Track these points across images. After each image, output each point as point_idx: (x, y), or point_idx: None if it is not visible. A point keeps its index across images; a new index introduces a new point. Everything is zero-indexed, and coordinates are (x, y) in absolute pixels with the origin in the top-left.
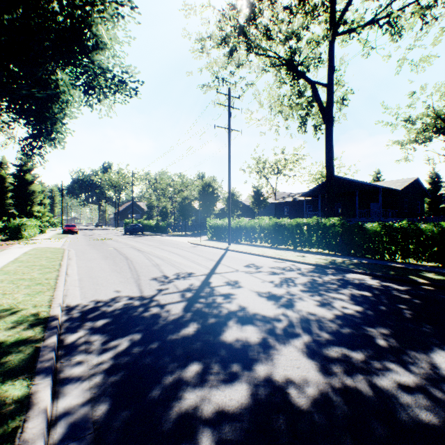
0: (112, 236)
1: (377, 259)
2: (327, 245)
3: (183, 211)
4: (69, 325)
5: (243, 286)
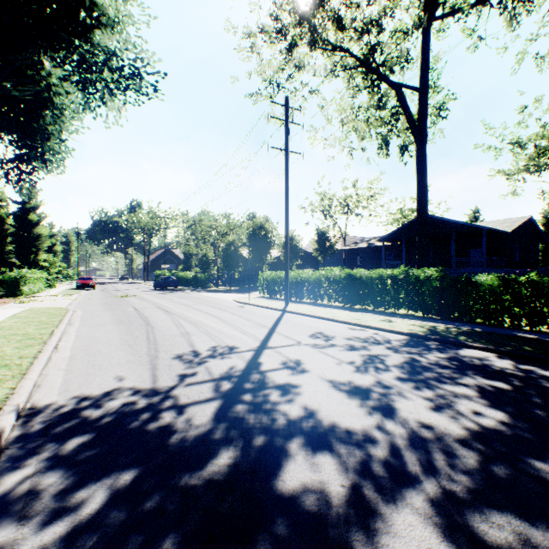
0: (138, 291)
1: (493, 325)
2: (422, 306)
3: (227, 260)
4: (18, 448)
5: (309, 371)
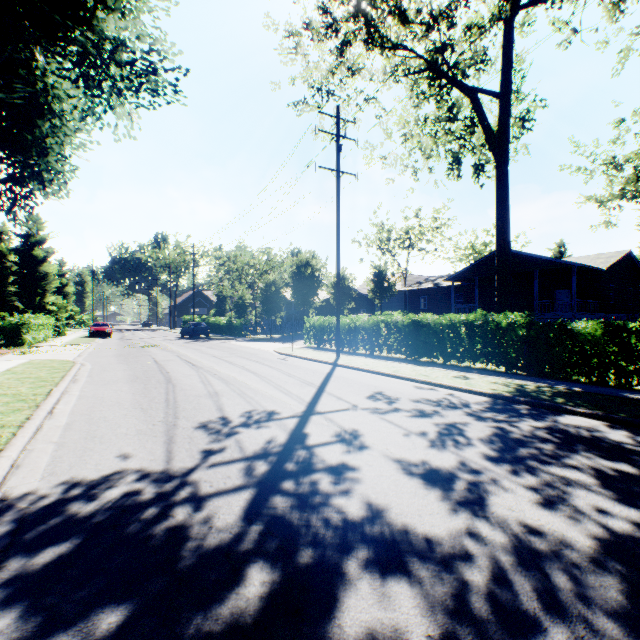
0: (162, 340)
1: (594, 383)
2: (504, 359)
3: (267, 303)
4: None
5: (370, 446)
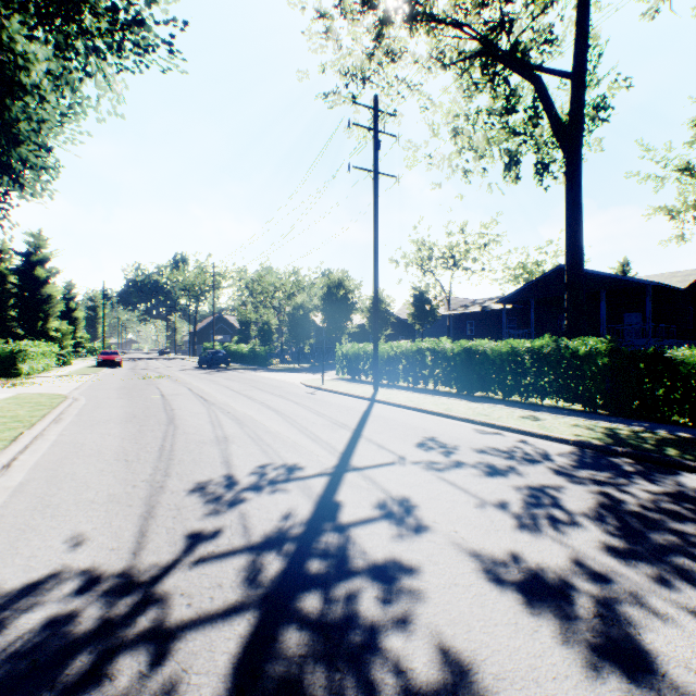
0: (176, 370)
1: None
2: (582, 395)
3: (295, 329)
4: None
5: (430, 526)
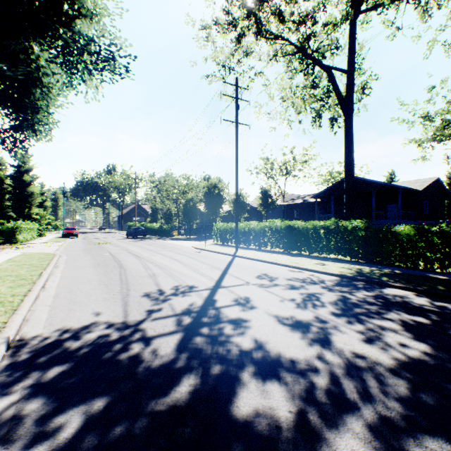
0: (113, 239)
1: (409, 267)
2: (349, 252)
3: (187, 214)
4: (6, 376)
5: (257, 307)
